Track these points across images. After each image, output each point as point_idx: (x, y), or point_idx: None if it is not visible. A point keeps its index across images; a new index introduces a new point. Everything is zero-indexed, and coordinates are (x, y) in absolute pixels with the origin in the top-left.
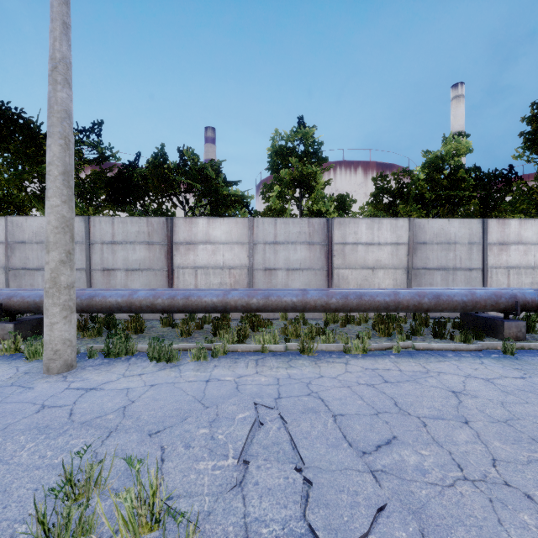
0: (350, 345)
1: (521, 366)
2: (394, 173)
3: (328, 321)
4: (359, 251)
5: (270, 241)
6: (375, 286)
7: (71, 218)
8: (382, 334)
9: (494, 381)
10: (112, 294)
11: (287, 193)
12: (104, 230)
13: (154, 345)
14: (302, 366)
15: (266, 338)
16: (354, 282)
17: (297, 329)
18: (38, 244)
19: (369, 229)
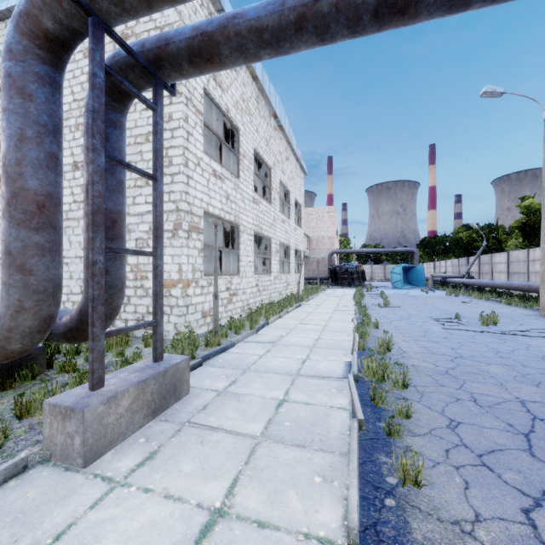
0: None
1: None
2: None
3: None
4: None
5: None
6: None
7: None
8: None
9: None
10: None
11: None
12: None
13: None
14: None
15: None
16: None
17: None
18: None
19: None
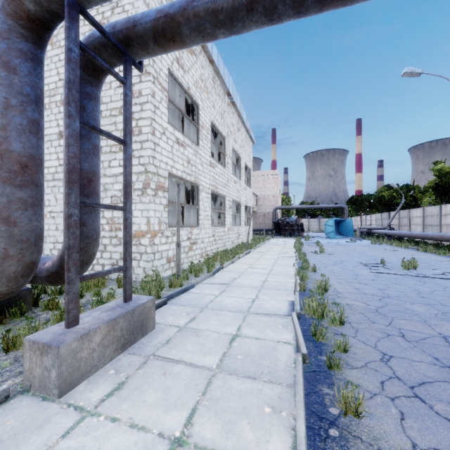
0: None
1: None
2: None
3: None
4: None
5: None
6: None
7: None
8: None
9: None
10: None
11: None
12: None
13: None
14: None
15: None
16: None
17: None
18: None
19: None
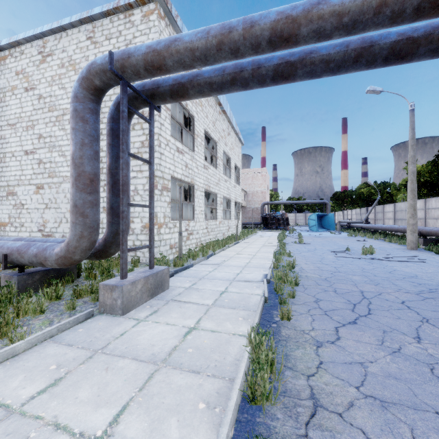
0: None
1: None
2: None
3: None
4: None
5: None
6: None
7: (414, 203)
8: None
9: None
10: None
11: None
12: None
13: (437, 248)
14: None
15: None
16: None
17: None
18: None
19: None
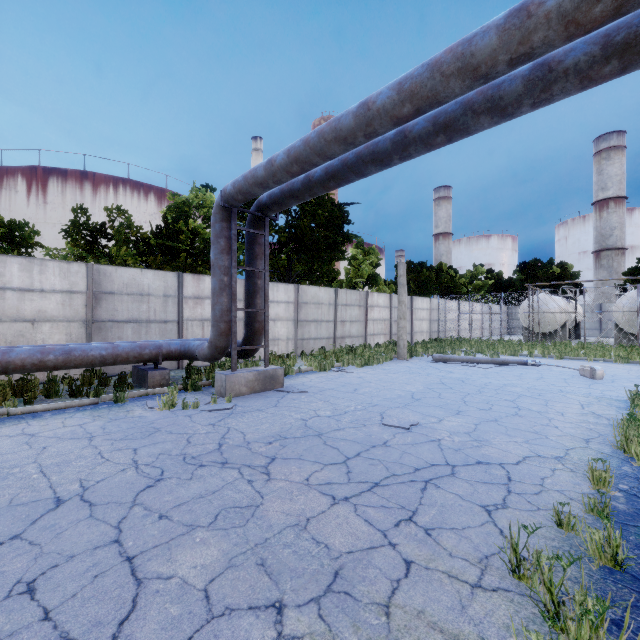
0: None
1: (109, 412)
2: (108, 209)
3: None
4: (8, 299)
5: None
6: (38, 343)
7: None
8: None
9: (40, 434)
10: None
11: None
12: None
13: None
14: None
15: None
16: (0, 339)
17: None
18: None
19: (25, 272)
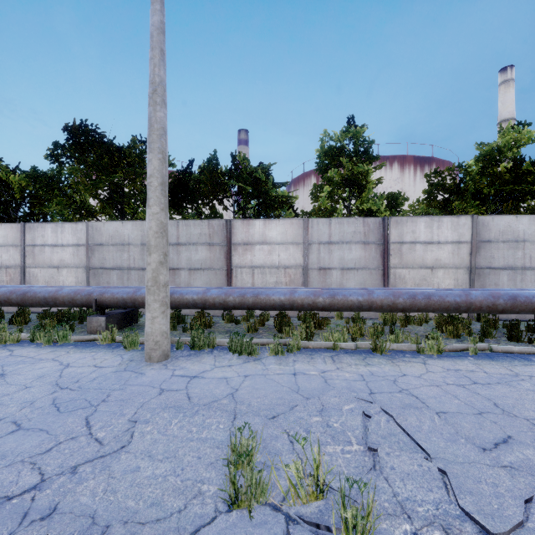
0: (423, 346)
1: None
2: (449, 169)
3: (387, 321)
4: (417, 250)
5: (324, 241)
6: (434, 286)
7: (167, 223)
8: (449, 335)
9: None
10: (188, 292)
11: (336, 193)
12: (170, 233)
13: (235, 339)
14: (379, 364)
15: (335, 336)
16: (411, 281)
17: (361, 327)
18: (113, 246)
19: (428, 228)
